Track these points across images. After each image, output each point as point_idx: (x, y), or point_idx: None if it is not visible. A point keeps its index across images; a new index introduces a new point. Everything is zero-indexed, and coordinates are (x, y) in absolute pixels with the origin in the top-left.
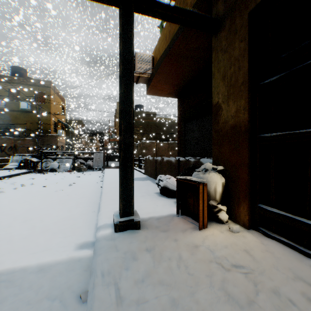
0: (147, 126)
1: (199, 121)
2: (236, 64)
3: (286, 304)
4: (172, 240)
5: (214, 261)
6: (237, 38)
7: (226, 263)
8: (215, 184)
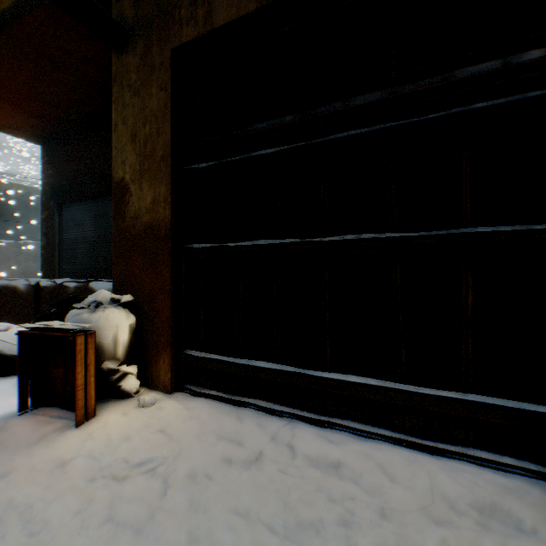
0: None
1: (96, 205)
2: (154, 123)
3: (203, 483)
4: None
5: (99, 477)
6: (155, 80)
7: (123, 468)
8: (115, 329)
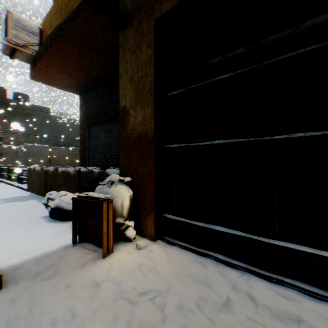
0: (36, 124)
1: (106, 126)
2: (144, 69)
3: (190, 317)
4: (62, 289)
5: (119, 298)
6: (144, 42)
7: (134, 294)
8: (122, 198)
